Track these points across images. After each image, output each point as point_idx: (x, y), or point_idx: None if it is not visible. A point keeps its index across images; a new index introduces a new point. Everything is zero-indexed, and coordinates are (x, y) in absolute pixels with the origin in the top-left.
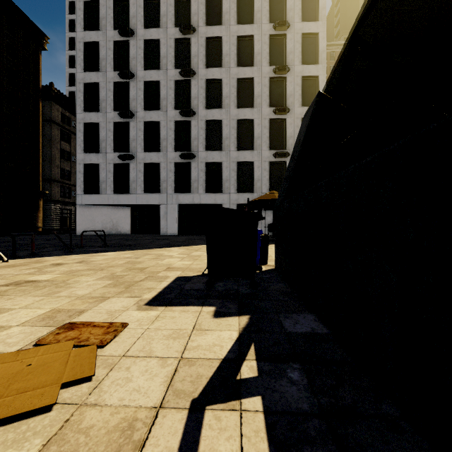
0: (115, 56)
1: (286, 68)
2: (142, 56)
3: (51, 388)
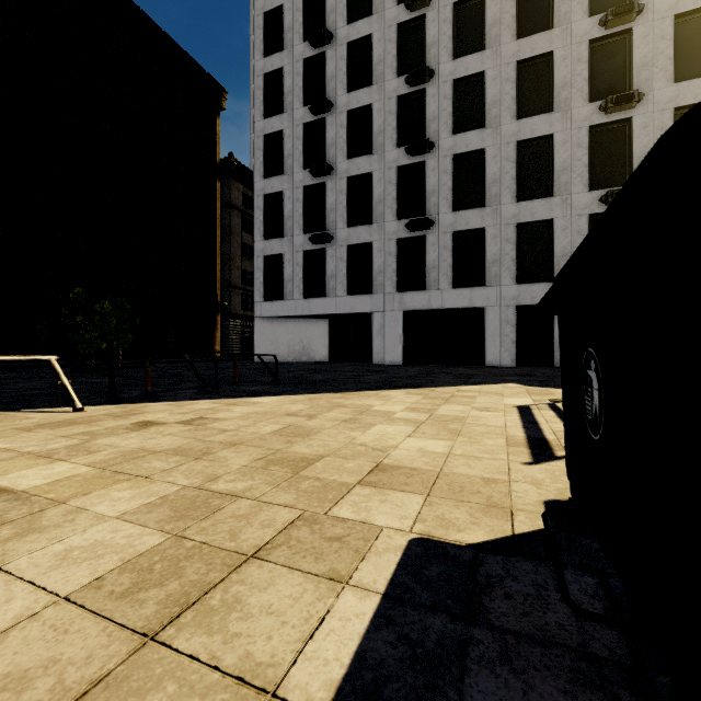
0: (305, 83)
1: (634, 8)
2: (344, 71)
3: None
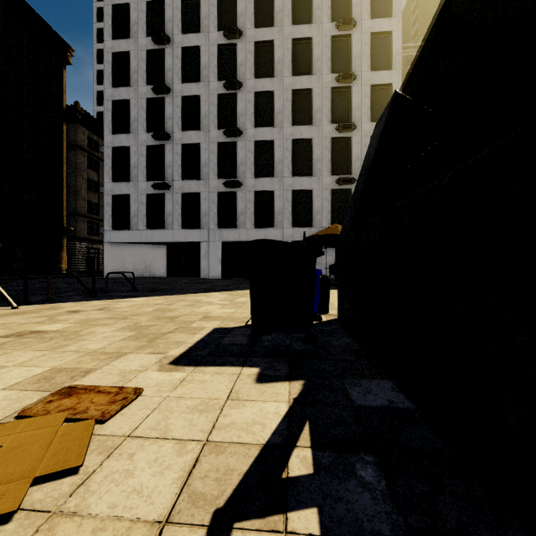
0: (148, 67)
1: (352, 76)
2: (179, 67)
3: (17, 485)
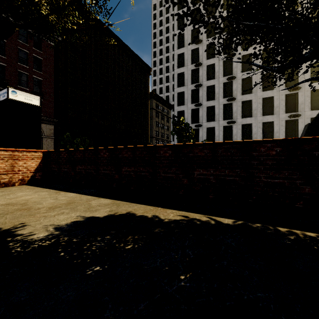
0: (191, 76)
1: None
2: (205, 74)
3: None
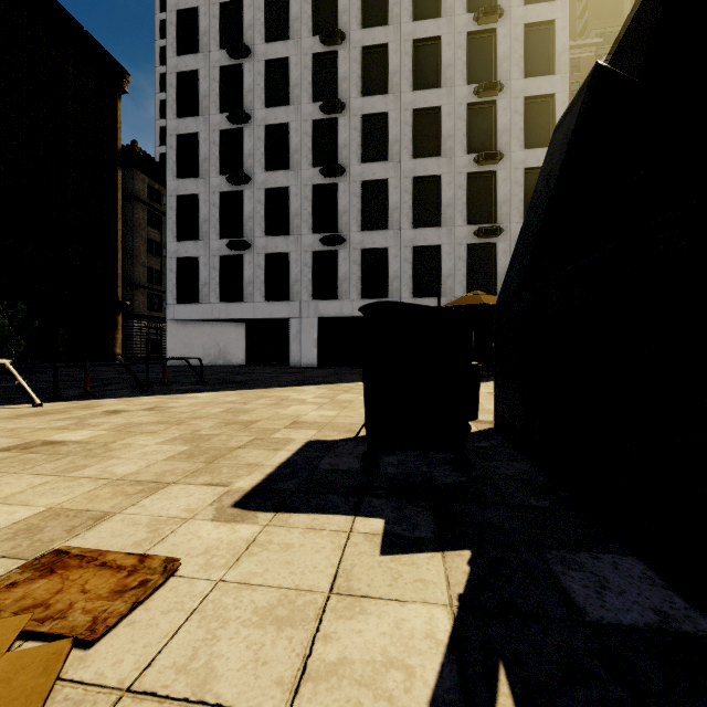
0: (222, 90)
1: (497, 86)
2: (262, 87)
3: None
